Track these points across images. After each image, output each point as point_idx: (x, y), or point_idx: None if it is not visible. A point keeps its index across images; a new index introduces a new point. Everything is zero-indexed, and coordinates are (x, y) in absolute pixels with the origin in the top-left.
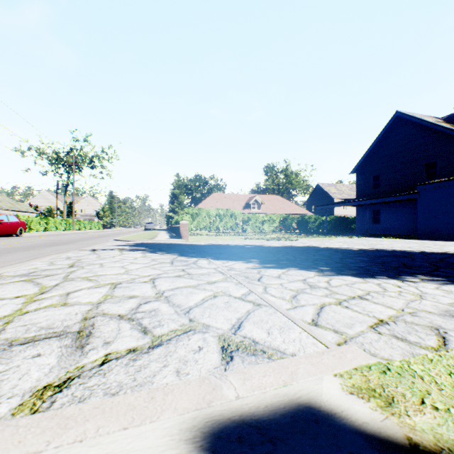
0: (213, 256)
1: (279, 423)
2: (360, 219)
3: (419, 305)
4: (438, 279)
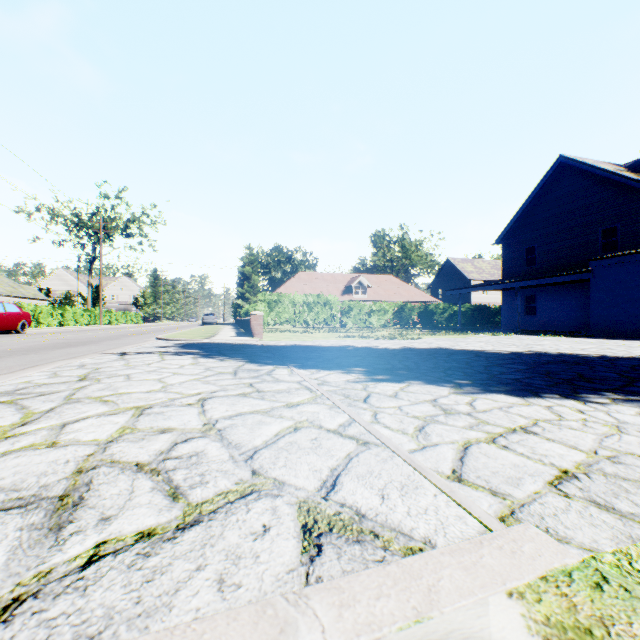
0: (297, 363)
1: None
2: (508, 309)
3: (620, 443)
4: (638, 398)
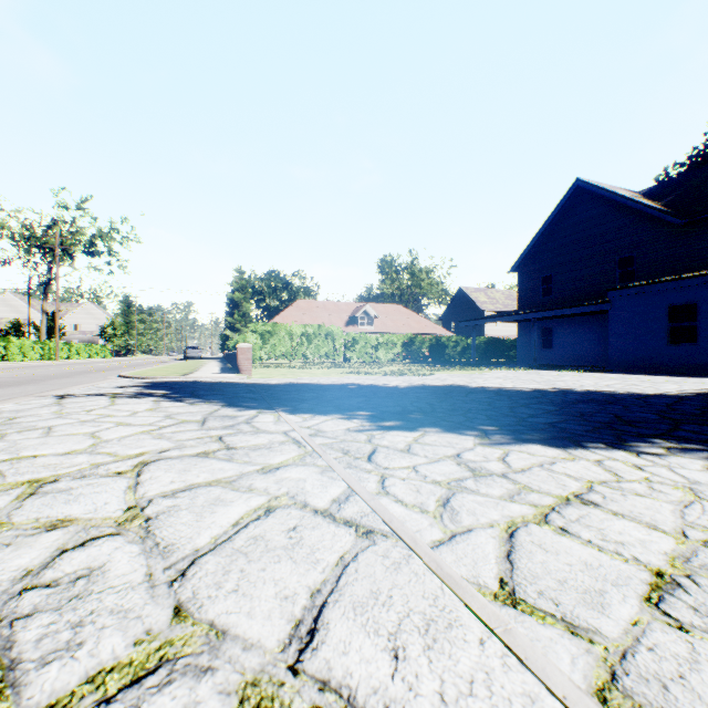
0: (287, 406)
1: None
2: (524, 342)
3: (707, 517)
4: (695, 447)
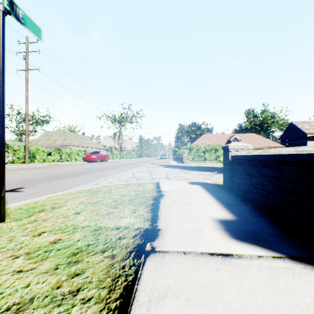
0: (198, 170)
1: (199, 182)
2: None
3: None
4: None
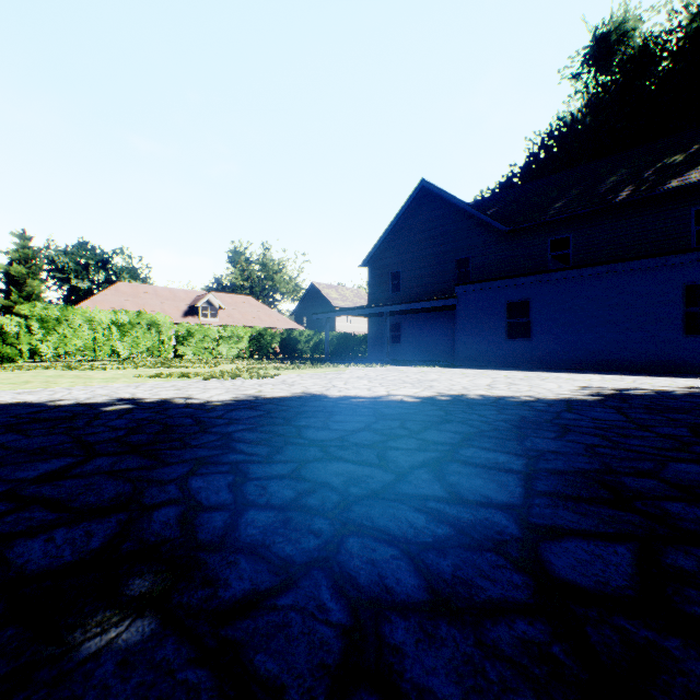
0: None
1: None
2: (375, 337)
3: None
4: None
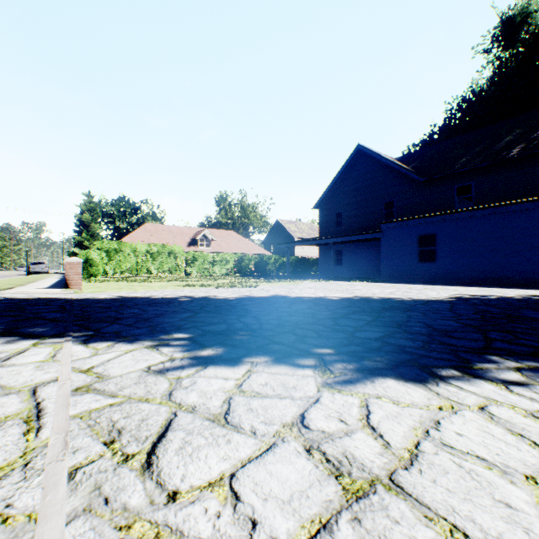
0: (89, 329)
1: None
2: (323, 260)
3: None
4: (537, 365)
